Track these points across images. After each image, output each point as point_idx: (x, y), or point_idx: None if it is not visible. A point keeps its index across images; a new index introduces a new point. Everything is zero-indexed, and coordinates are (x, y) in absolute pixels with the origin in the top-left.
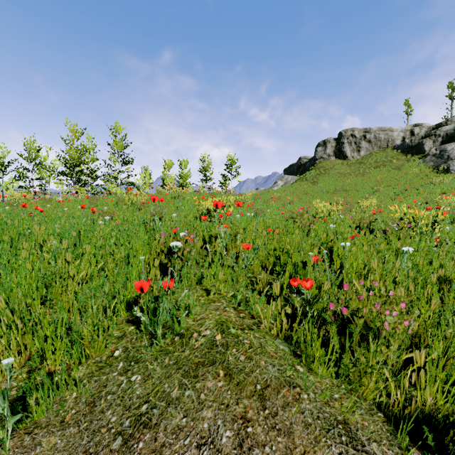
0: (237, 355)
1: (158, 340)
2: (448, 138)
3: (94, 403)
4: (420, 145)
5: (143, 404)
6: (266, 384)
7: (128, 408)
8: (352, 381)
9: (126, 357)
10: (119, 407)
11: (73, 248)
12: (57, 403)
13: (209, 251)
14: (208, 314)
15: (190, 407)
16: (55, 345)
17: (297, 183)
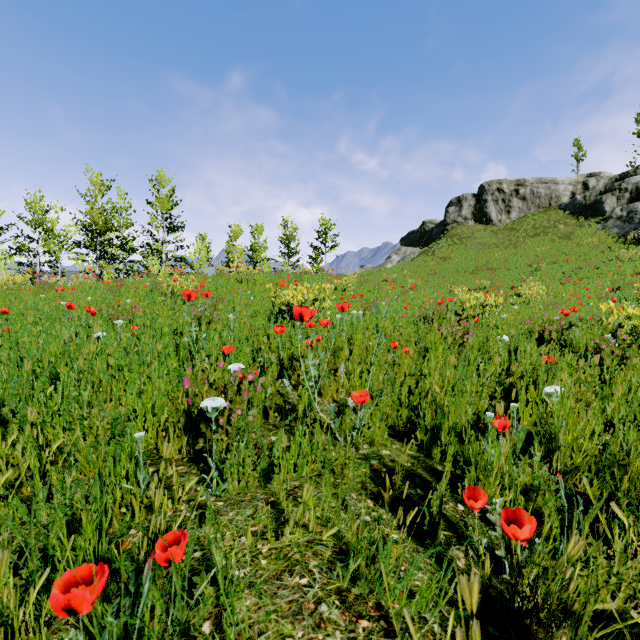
0: None
1: None
2: (639, 194)
3: None
4: (598, 203)
5: None
6: None
7: None
8: None
9: None
10: None
11: (16, 400)
12: None
13: (288, 389)
14: None
15: None
16: None
17: (420, 259)
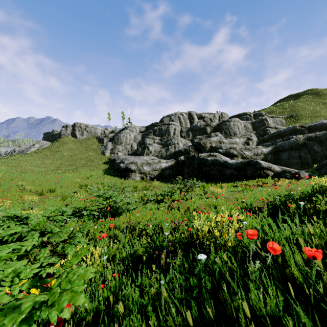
0: None
1: None
2: (111, 139)
3: None
4: (103, 140)
5: None
6: None
7: None
8: None
9: None
10: None
11: None
12: None
13: None
14: None
15: None
16: None
17: (45, 151)
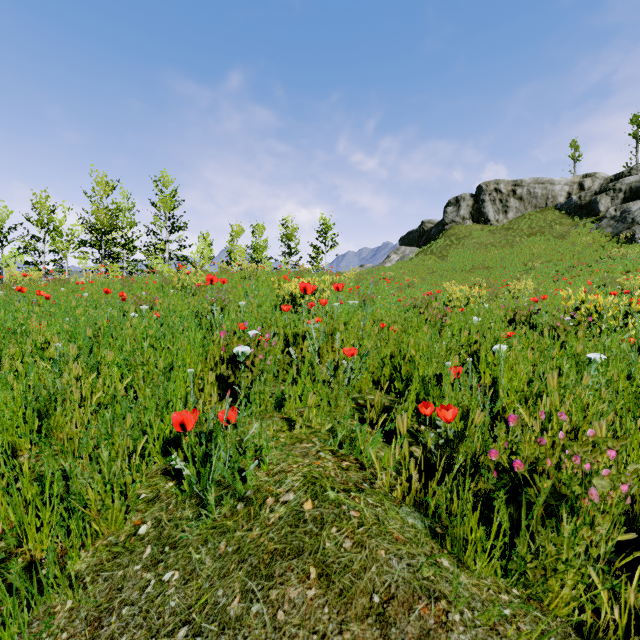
0: (339, 538)
1: (210, 509)
2: (632, 194)
3: (100, 621)
4: (593, 203)
5: (181, 626)
6: (390, 593)
7: (155, 633)
8: (531, 583)
9: (158, 537)
10: (141, 630)
11: (87, 354)
12: (40, 619)
13: (293, 357)
14: (291, 464)
15: (260, 637)
16: (41, 519)
17: (419, 258)
